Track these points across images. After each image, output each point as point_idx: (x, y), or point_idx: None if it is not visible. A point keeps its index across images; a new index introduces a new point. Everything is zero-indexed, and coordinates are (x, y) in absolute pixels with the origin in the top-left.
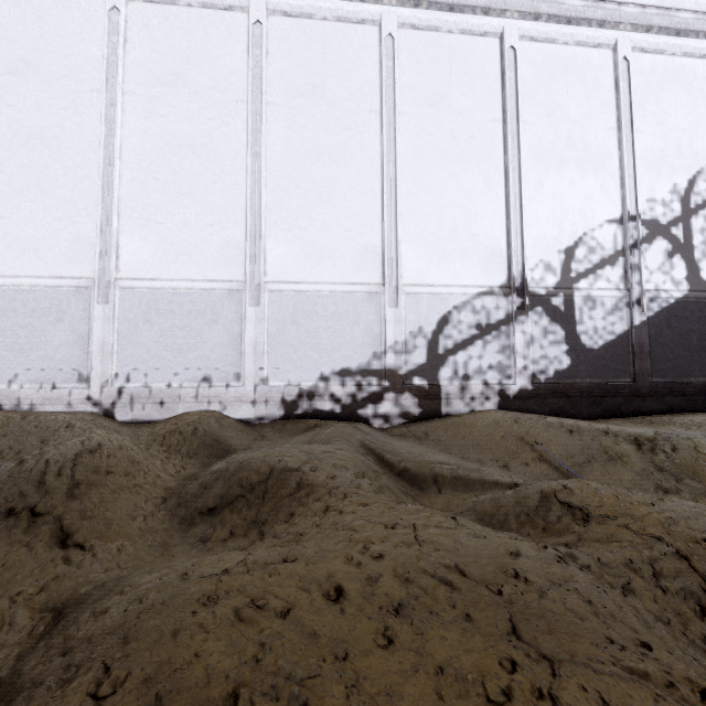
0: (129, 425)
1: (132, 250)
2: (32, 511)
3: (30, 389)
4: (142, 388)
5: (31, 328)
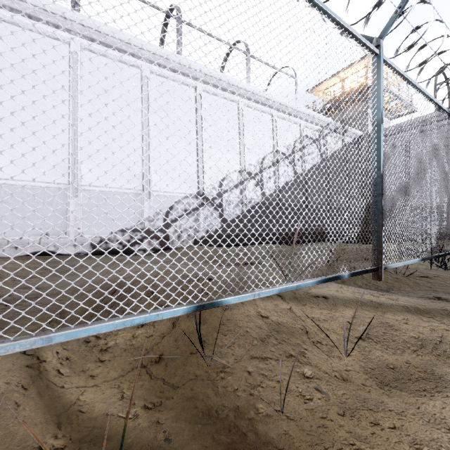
0: None
1: None
2: None
3: None
4: (3, 240)
5: None
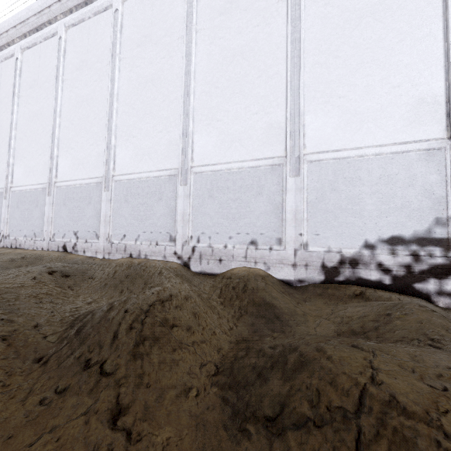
0: (199, 275)
1: (201, 145)
2: (101, 368)
3: (145, 245)
4: (207, 248)
5: (146, 205)
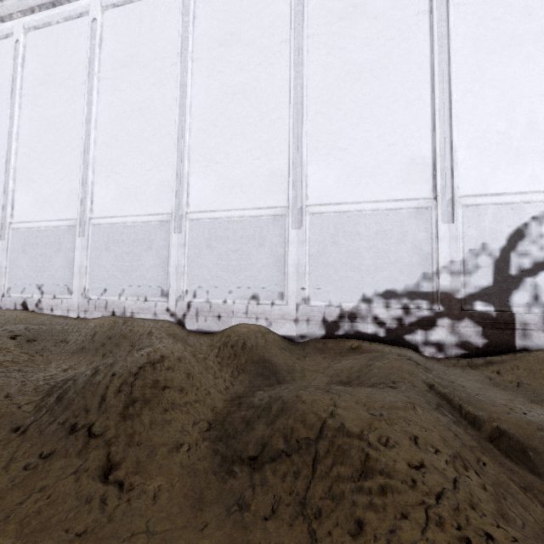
0: (195, 334)
1: (198, 188)
2: (89, 430)
3: (131, 301)
4: (205, 303)
5: (132, 254)
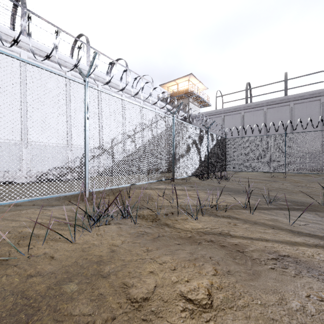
0: None
1: None
2: None
3: None
4: None
5: None
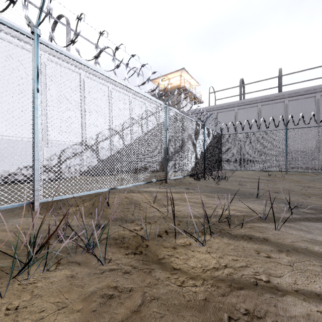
0: None
1: None
2: None
3: None
4: None
5: None
